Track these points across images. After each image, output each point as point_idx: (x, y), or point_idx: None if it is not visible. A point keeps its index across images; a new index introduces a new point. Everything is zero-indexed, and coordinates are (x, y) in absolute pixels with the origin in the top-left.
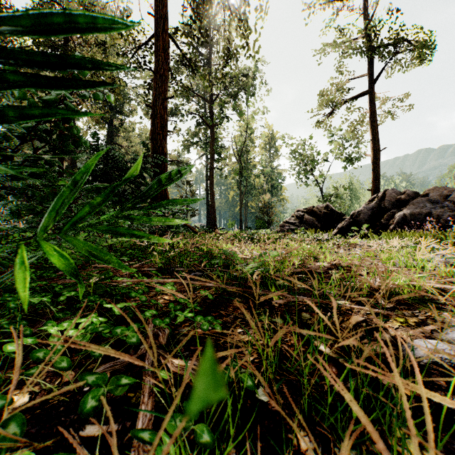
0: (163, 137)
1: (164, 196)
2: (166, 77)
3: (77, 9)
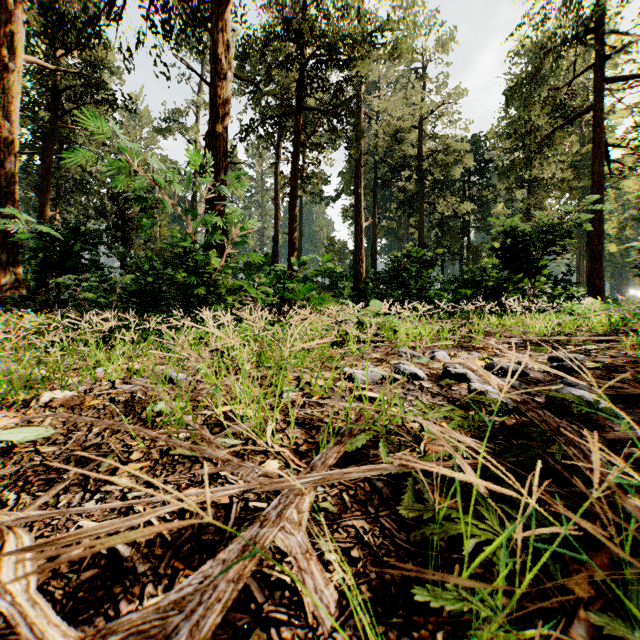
0: (597, 243)
1: (597, 286)
2: (600, 198)
3: (536, 173)
